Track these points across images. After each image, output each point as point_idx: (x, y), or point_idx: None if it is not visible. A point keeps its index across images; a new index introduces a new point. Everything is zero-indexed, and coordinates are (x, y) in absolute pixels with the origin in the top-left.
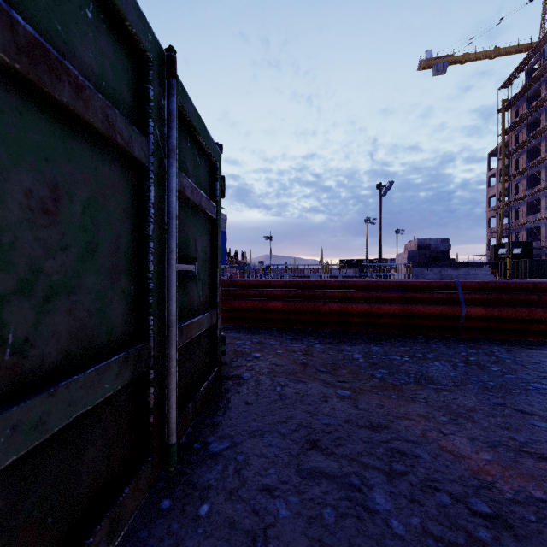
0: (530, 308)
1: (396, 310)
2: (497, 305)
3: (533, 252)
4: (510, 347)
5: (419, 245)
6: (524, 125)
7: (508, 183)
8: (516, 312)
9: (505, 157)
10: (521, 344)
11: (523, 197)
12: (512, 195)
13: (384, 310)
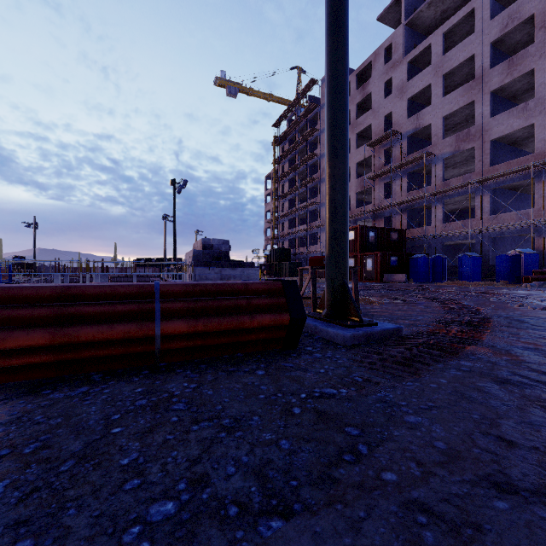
0: (238, 316)
1: (40, 340)
2: (202, 316)
3: (292, 257)
4: (209, 375)
5: (204, 245)
6: (287, 160)
7: (277, 202)
8: (223, 323)
9: (276, 182)
10: (230, 362)
11: (286, 214)
12: (280, 212)
13: (13, 343)
